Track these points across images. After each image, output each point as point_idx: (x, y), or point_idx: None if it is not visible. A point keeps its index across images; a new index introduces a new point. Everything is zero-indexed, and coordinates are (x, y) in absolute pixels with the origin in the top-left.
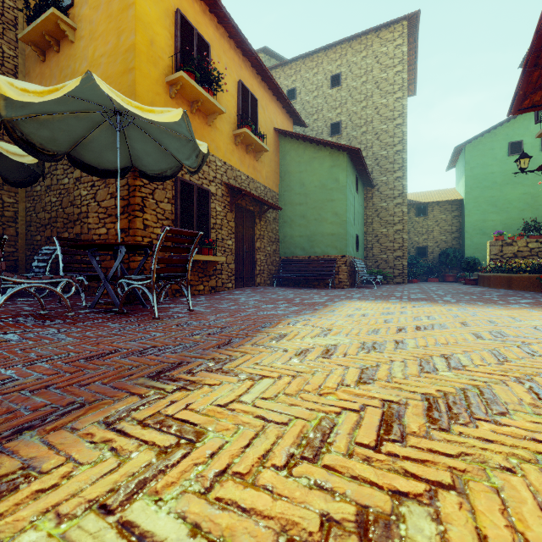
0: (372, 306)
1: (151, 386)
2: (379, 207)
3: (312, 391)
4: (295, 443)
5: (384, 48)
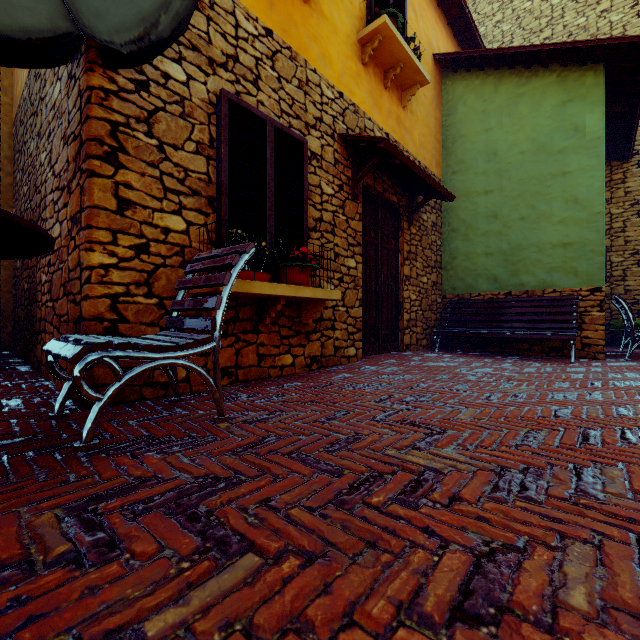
0: None
1: None
2: None
3: None
4: None
5: None
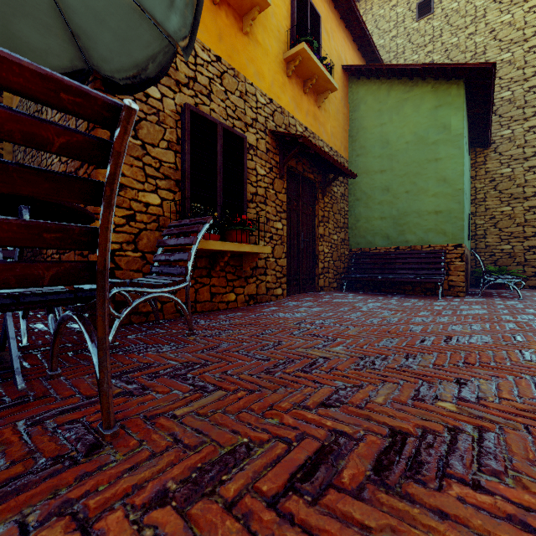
0: None
1: None
2: (498, 176)
3: None
4: None
5: None
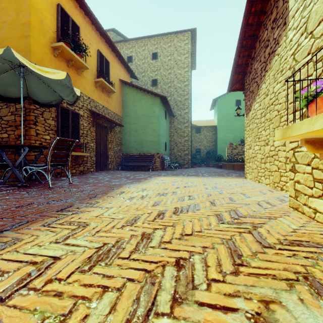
0: (169, 178)
1: (59, 214)
2: (177, 127)
3: (133, 210)
4: (125, 223)
5: (179, 43)
